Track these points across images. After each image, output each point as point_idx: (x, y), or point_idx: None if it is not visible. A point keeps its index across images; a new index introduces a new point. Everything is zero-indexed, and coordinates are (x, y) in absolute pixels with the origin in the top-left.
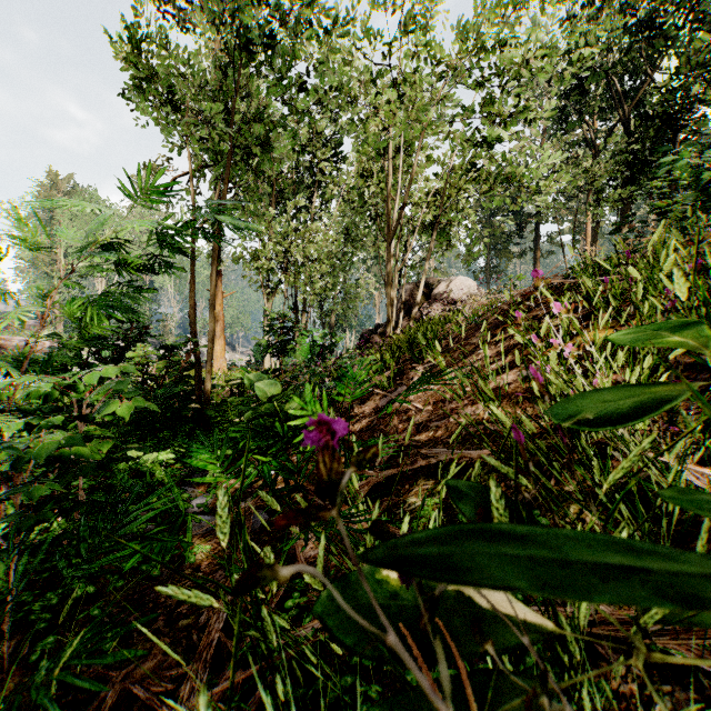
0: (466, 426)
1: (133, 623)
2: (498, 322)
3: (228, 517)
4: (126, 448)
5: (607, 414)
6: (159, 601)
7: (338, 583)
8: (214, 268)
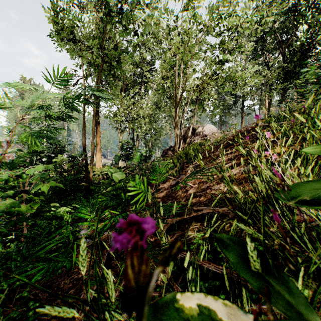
0: (215, 195)
1: (30, 318)
2: (227, 145)
3: (86, 256)
4: (47, 206)
5: (319, 197)
6: (60, 286)
7: (150, 307)
8: (94, 119)
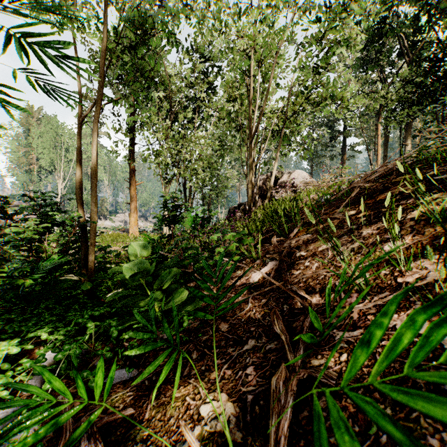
0: None
1: None
2: (354, 199)
3: None
4: None
5: None
6: None
7: None
8: (95, 148)
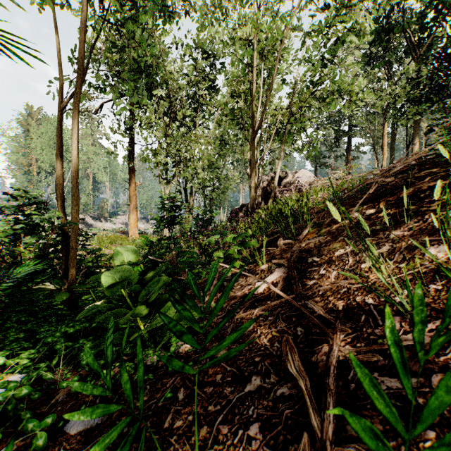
0: None
1: None
2: (370, 196)
3: None
4: None
5: None
6: None
7: None
8: (75, 137)
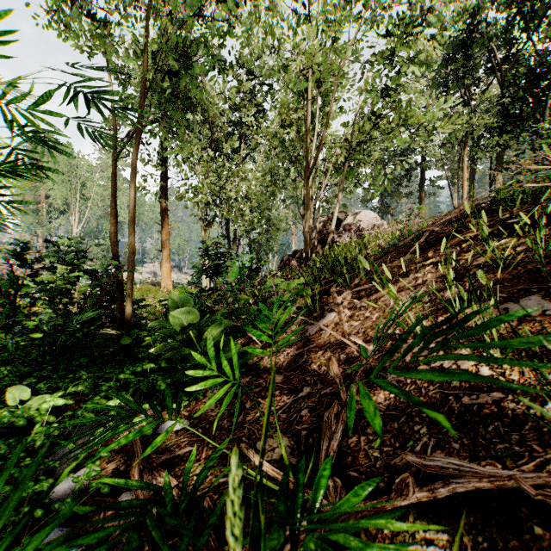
0: (452, 390)
1: None
2: (424, 245)
3: None
4: None
5: None
6: None
7: None
8: (133, 187)
